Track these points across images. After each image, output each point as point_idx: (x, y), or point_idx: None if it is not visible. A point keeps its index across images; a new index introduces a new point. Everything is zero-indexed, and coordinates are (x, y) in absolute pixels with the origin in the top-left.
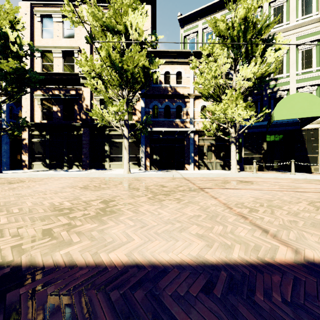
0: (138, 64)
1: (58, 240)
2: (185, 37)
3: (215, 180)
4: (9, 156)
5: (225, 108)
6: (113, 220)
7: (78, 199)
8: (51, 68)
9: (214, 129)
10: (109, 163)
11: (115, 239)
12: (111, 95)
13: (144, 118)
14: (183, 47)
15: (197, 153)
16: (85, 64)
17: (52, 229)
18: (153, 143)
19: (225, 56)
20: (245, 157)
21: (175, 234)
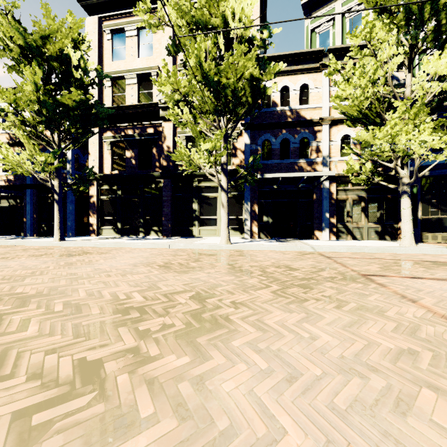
0: (243, 74)
1: (108, 403)
2: (312, 31)
3: (379, 258)
4: (74, 219)
5: (395, 132)
6: (219, 348)
7: (155, 289)
8: (124, 100)
9: (368, 172)
10: (198, 228)
11: (235, 422)
12: (202, 128)
13: (251, 159)
14: (310, 47)
15: (334, 212)
16: (166, 82)
17: (103, 363)
18: (262, 197)
19: (393, 43)
20: (425, 218)
21: (391, 423)
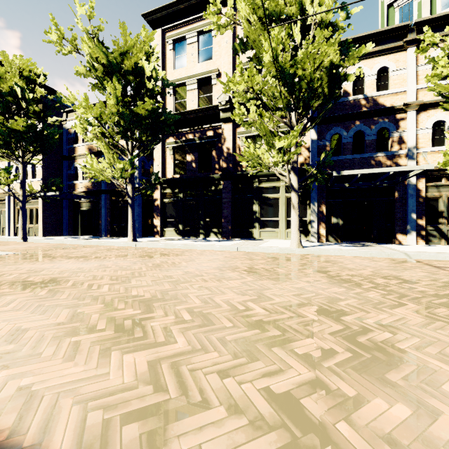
0: (322, 62)
1: None
2: (389, 6)
3: None
4: (141, 221)
5: None
6: (434, 395)
7: (267, 299)
8: (185, 106)
9: None
10: (258, 230)
11: None
12: (269, 126)
13: (322, 156)
14: (386, 24)
15: (423, 212)
16: (241, 80)
17: (297, 400)
18: (331, 197)
19: None
20: None
21: None
